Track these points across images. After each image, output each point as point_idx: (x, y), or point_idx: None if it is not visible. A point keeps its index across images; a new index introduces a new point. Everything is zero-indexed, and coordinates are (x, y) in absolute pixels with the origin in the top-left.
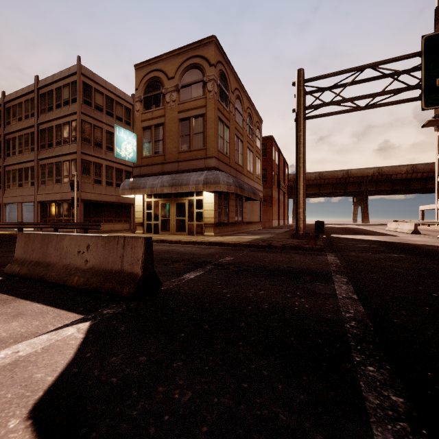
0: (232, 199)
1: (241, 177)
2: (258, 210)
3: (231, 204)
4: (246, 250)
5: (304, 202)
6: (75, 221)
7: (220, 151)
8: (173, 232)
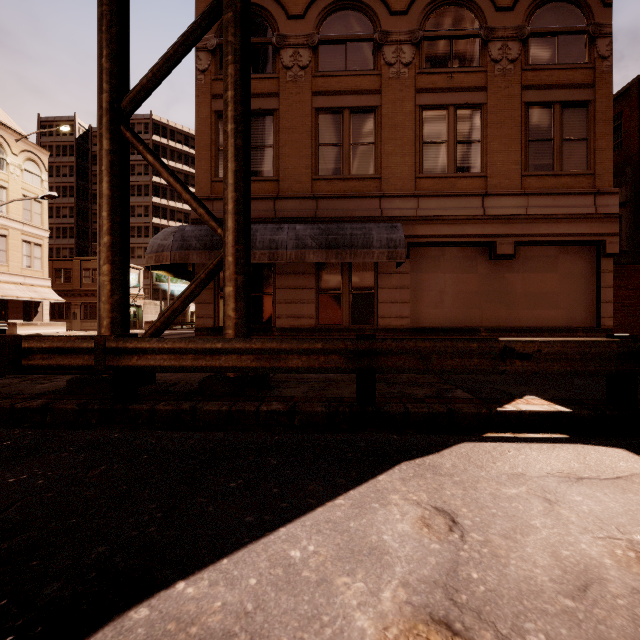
0: (298, 273)
1: (352, 208)
2: (571, 287)
3: (289, 285)
4: None
5: (223, 253)
6: None
7: None
8: None
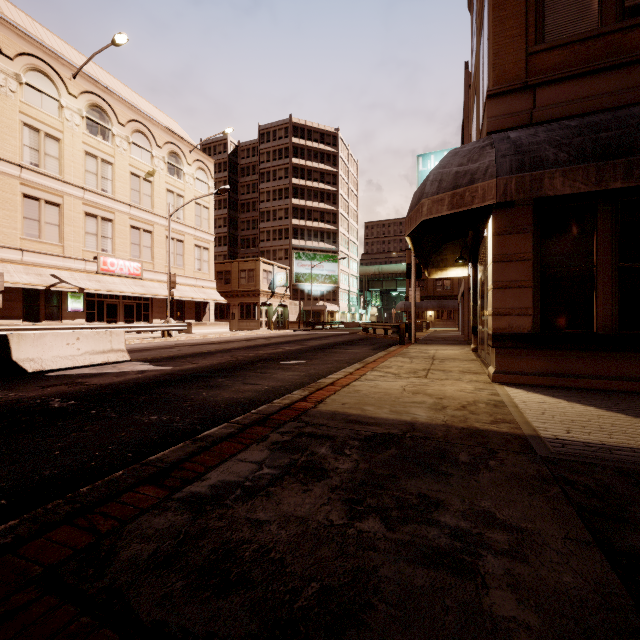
0: None
1: None
2: None
3: None
4: (154, 417)
5: None
6: (412, 323)
7: (561, 41)
8: (485, 355)
